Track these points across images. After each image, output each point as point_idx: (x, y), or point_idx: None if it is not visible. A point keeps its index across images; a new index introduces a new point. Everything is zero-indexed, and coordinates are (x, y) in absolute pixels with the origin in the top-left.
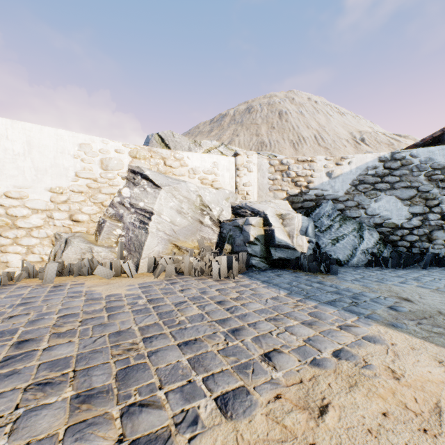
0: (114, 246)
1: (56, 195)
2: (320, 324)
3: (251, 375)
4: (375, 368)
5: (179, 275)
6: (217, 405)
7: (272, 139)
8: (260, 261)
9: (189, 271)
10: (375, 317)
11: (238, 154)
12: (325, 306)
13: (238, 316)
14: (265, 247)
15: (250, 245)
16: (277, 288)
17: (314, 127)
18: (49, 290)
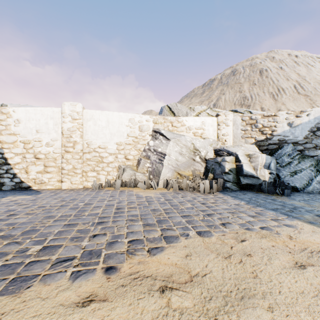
0: (145, 173)
1: (119, 146)
2: (259, 217)
3: (213, 228)
4: (281, 234)
5: (180, 190)
6: (196, 233)
7: (253, 93)
8: (232, 185)
9: (186, 188)
10: (300, 218)
11: (219, 115)
12: (268, 210)
13: (212, 209)
14: (236, 176)
15: (225, 174)
16: (239, 200)
17: (294, 78)
18: (119, 192)
